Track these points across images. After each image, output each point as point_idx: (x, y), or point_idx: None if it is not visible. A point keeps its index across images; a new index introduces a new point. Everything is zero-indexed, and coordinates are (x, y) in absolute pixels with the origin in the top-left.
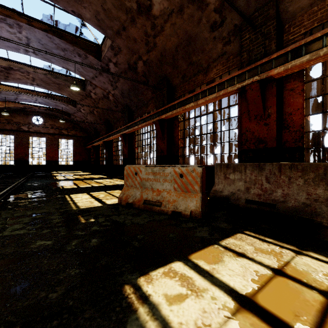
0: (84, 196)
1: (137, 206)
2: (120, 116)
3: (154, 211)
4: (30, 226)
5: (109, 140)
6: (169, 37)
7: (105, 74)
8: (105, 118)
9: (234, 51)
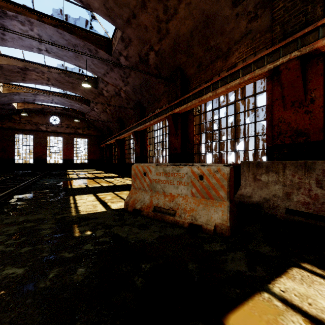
0: (90, 197)
1: (146, 214)
2: (132, 113)
3: (166, 222)
4: (12, 239)
5: (121, 138)
6: (183, 20)
7: (116, 69)
8: (117, 116)
9: (262, 28)
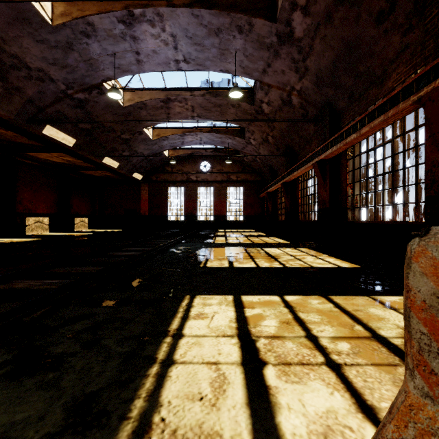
0: (222, 310)
1: None
2: (311, 131)
3: None
4: None
5: (291, 180)
6: None
7: (285, 50)
8: (285, 144)
9: None
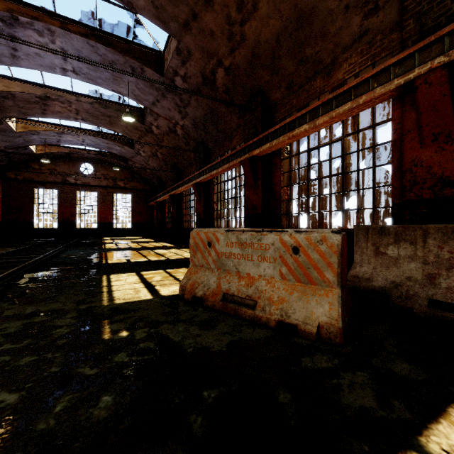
0: (131, 277)
1: (211, 304)
2: (192, 157)
3: (242, 318)
4: (10, 343)
5: (178, 193)
6: (266, 19)
7: (170, 96)
8: (172, 162)
9: (386, 25)
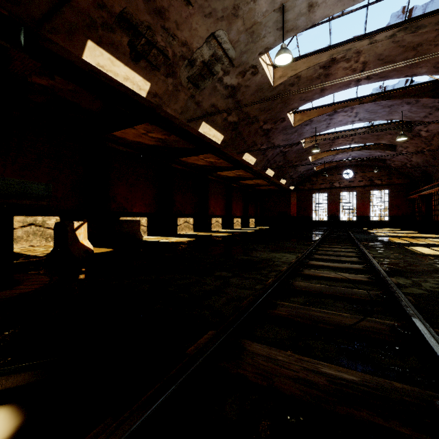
0: (424, 248)
1: None
2: None
3: None
4: (395, 255)
5: None
6: None
7: None
8: None
9: None
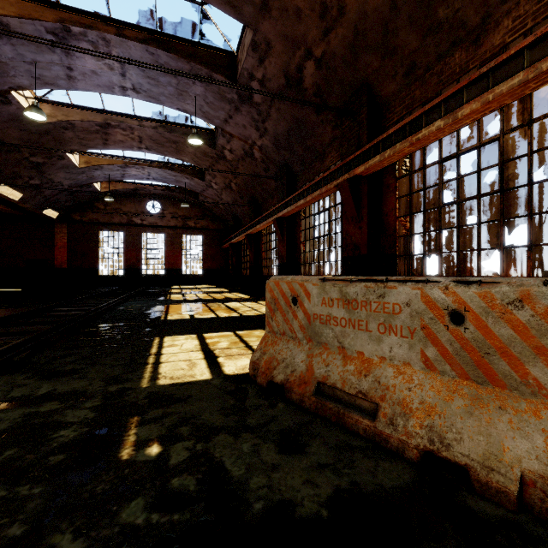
0: (189, 342)
1: (297, 399)
2: (273, 186)
3: (350, 430)
4: None
5: (255, 233)
6: None
7: (245, 108)
8: (249, 194)
9: None
